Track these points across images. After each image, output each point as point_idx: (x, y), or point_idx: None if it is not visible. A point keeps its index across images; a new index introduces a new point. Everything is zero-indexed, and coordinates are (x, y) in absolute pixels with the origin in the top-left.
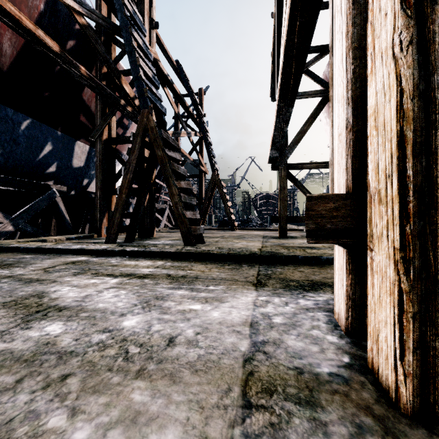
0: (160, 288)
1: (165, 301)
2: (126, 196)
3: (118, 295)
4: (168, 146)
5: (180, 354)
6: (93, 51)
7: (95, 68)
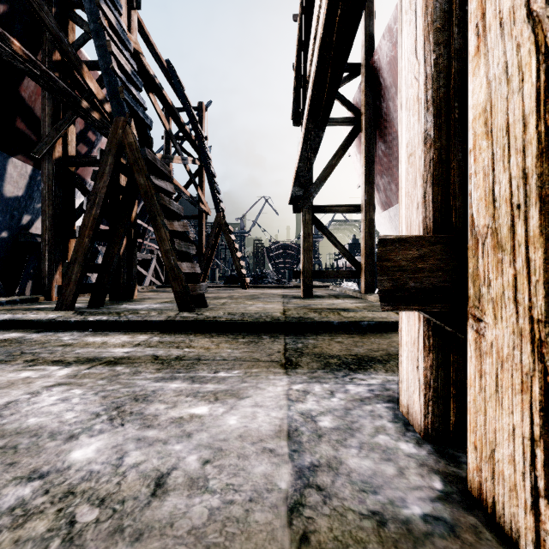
0: (141, 380)
1: (150, 403)
2: (90, 240)
3: (67, 398)
4: (155, 172)
5: (177, 512)
6: (38, 26)
7: (41, 52)
